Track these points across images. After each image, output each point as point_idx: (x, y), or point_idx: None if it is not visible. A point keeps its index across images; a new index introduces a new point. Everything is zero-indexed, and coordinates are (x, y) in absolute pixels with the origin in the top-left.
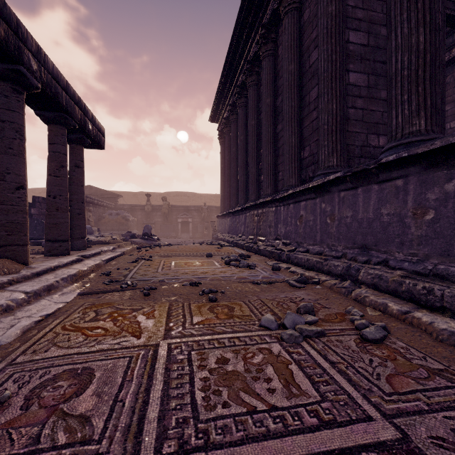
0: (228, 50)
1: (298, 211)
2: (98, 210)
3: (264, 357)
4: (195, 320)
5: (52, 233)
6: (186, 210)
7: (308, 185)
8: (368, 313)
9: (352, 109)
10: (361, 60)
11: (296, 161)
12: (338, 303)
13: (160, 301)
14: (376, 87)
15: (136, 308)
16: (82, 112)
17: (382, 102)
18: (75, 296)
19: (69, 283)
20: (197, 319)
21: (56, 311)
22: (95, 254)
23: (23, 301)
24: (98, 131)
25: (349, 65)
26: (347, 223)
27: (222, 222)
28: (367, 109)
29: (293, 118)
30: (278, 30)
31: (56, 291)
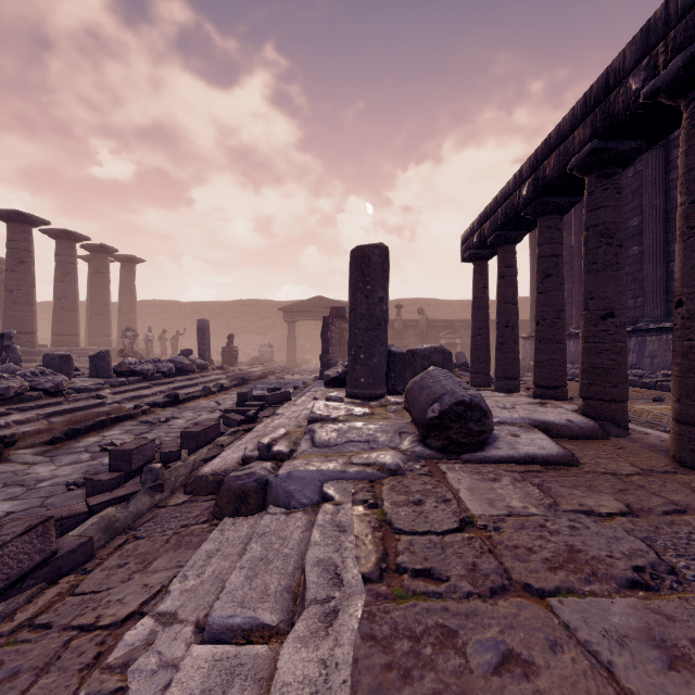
0: None
1: None
2: None
3: None
4: None
5: (512, 370)
6: (449, 326)
7: None
8: None
9: None
10: None
11: None
12: None
13: None
14: None
15: None
16: None
17: None
18: None
19: None
20: None
21: None
22: None
23: None
24: None
25: None
26: None
27: None
28: None
29: None
30: None
31: None
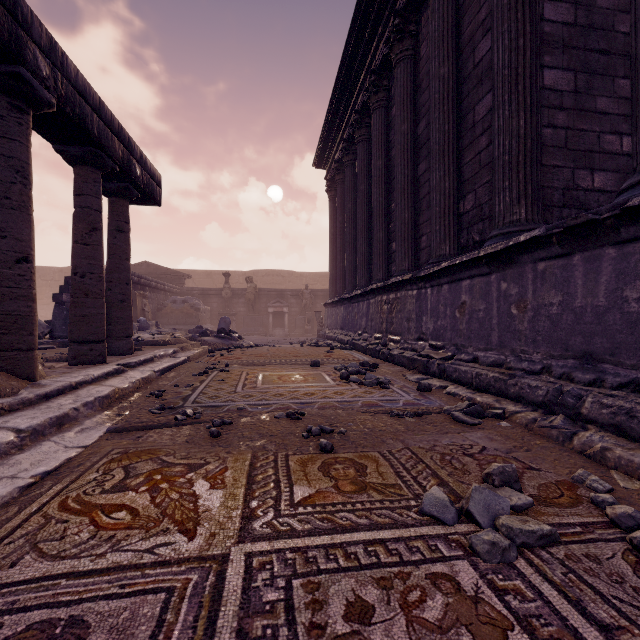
0: (342, 58)
1: (458, 295)
2: (157, 295)
3: (447, 603)
4: (297, 495)
5: (79, 330)
6: (280, 295)
7: (476, 252)
8: (619, 485)
9: (549, 128)
10: (563, 48)
11: (451, 216)
12: (552, 458)
13: (236, 449)
14: (588, 91)
15: (194, 462)
16: (124, 148)
17: (598, 116)
18: (100, 435)
19: (96, 410)
20: (302, 492)
21: (63, 465)
22: (145, 362)
23: (11, 446)
24: (150, 179)
25: (543, 56)
26: (551, 315)
27: (332, 312)
28: (573, 129)
29: (446, 150)
30: (420, 18)
31: (73, 424)
